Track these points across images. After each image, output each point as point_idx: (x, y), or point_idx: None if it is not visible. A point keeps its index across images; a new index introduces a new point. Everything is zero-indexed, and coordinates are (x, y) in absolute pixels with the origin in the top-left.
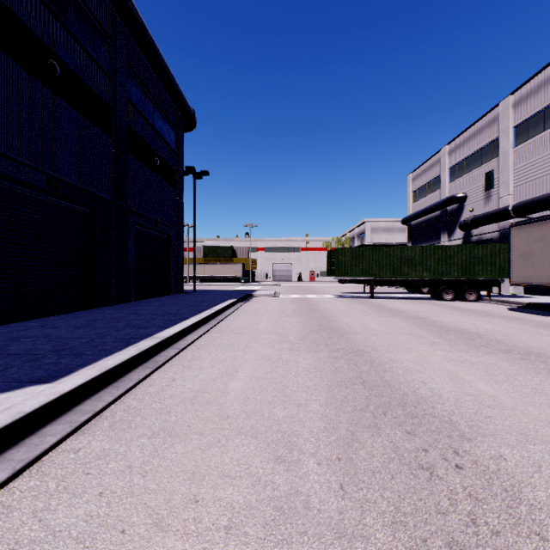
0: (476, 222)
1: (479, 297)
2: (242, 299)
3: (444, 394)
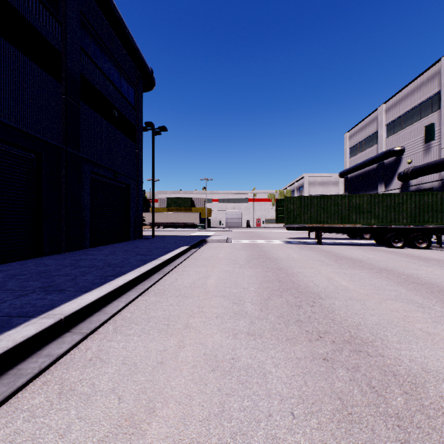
0: (417, 172)
1: (429, 244)
2: (196, 245)
3: None
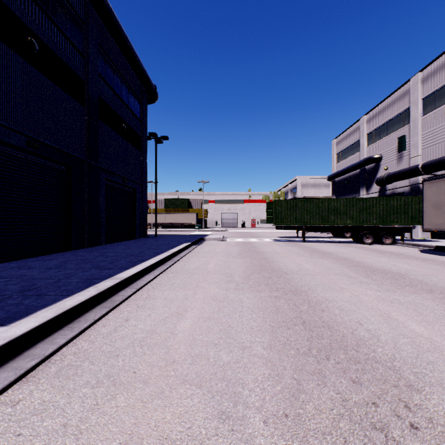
0: (390, 178)
1: (394, 241)
2: (195, 242)
3: (382, 336)
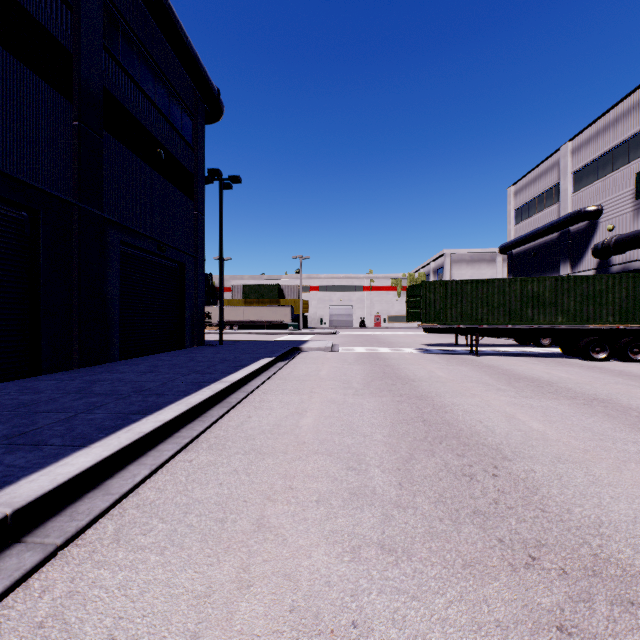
0: (624, 243)
1: None
2: (285, 356)
3: None
